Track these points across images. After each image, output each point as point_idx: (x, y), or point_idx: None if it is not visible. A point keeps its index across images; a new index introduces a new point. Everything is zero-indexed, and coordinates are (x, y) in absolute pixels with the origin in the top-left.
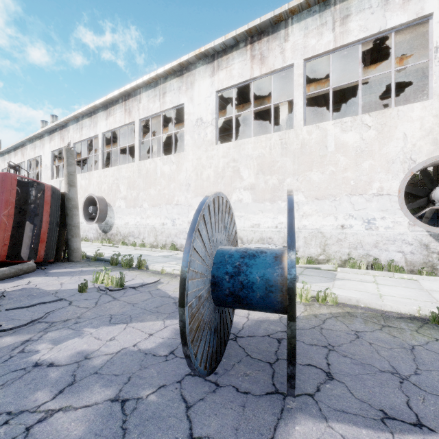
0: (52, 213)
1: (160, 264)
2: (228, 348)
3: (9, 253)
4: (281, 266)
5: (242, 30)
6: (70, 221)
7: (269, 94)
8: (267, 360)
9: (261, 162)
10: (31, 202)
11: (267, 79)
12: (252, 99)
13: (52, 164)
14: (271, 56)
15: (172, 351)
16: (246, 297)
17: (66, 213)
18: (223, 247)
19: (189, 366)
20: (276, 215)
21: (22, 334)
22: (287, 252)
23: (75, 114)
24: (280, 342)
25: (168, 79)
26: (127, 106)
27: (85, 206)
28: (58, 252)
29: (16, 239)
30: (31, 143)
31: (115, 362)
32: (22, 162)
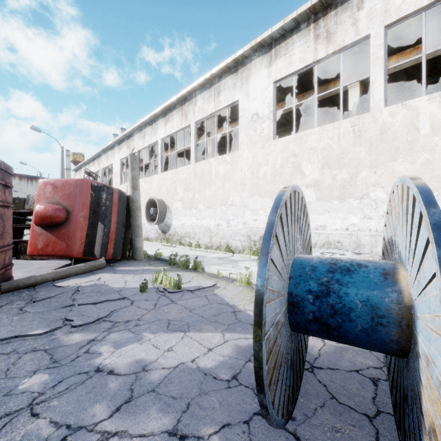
0: (119, 215)
1: (215, 266)
2: (304, 382)
3: (86, 250)
4: (396, 288)
5: (304, 8)
6: (134, 222)
7: (333, 78)
8: (363, 411)
9: (327, 155)
10: (102, 204)
11: (332, 62)
12: (316, 84)
13: (121, 171)
14: (340, 31)
15: (235, 375)
16: (339, 327)
17: (131, 215)
18: (300, 255)
19: (265, 418)
20: (347, 215)
21: (89, 332)
22: (401, 267)
23: (139, 123)
24: (377, 384)
25: (222, 77)
26: (184, 110)
27: (147, 208)
28: (124, 250)
29: (91, 238)
30: (105, 153)
31: (173, 380)
32: (98, 171)
